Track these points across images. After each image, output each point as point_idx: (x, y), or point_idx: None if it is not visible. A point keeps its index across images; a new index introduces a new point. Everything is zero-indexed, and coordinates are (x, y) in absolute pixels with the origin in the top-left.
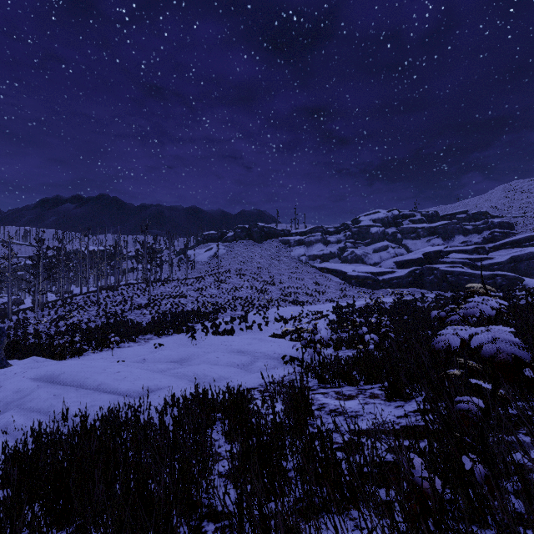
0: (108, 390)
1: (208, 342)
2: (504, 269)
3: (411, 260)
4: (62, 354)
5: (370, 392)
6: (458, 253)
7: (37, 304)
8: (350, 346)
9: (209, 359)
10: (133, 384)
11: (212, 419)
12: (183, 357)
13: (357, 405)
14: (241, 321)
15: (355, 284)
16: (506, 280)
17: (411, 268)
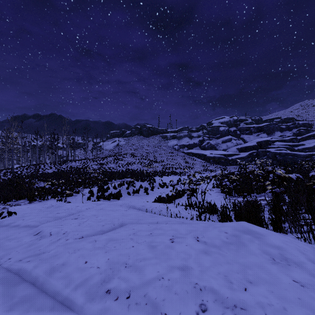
0: None
1: (8, 221)
2: (312, 151)
3: (249, 147)
4: None
5: None
6: (280, 142)
7: None
8: None
9: None
10: None
11: None
12: None
13: None
14: (129, 186)
15: (213, 162)
16: None
17: (250, 151)
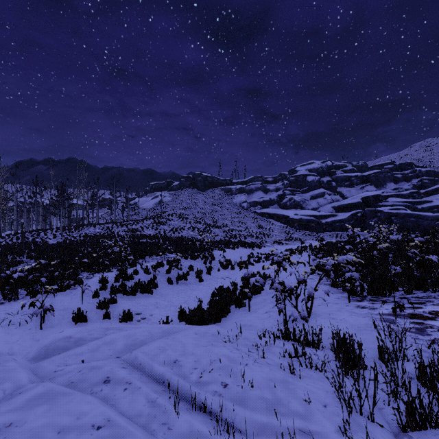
0: None
1: None
2: None
3: (351, 204)
4: None
5: None
6: (395, 197)
7: None
8: None
9: None
10: None
11: None
12: None
13: None
14: (171, 268)
15: (298, 227)
16: None
17: (353, 211)
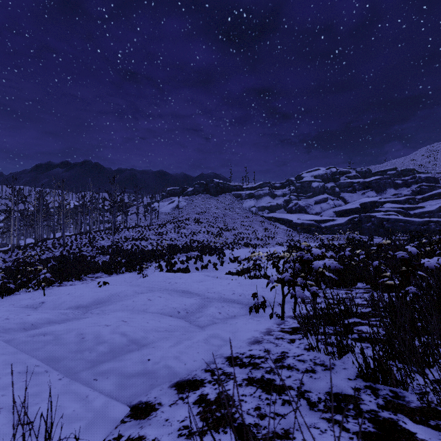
0: None
1: (148, 279)
2: (434, 216)
3: (350, 210)
4: None
5: None
6: (391, 203)
7: None
8: (332, 284)
9: (137, 302)
10: None
11: None
12: (99, 299)
13: None
14: (196, 261)
15: (300, 230)
16: (440, 226)
17: (350, 216)
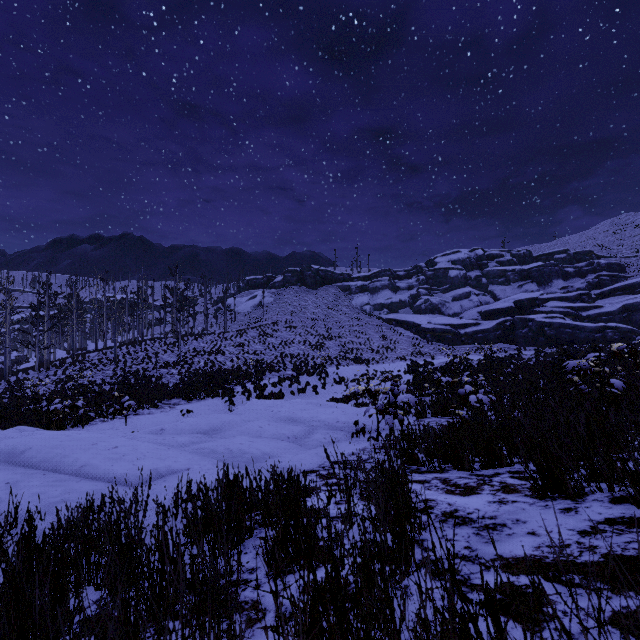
0: (94, 475)
1: (248, 407)
2: (615, 320)
3: (500, 310)
4: (61, 422)
5: (498, 481)
6: (557, 301)
7: (43, 363)
8: (437, 413)
9: (250, 429)
10: (134, 465)
11: (240, 545)
12: (214, 427)
13: (487, 504)
14: (292, 383)
15: (431, 338)
16: (619, 334)
17: (500, 319)
